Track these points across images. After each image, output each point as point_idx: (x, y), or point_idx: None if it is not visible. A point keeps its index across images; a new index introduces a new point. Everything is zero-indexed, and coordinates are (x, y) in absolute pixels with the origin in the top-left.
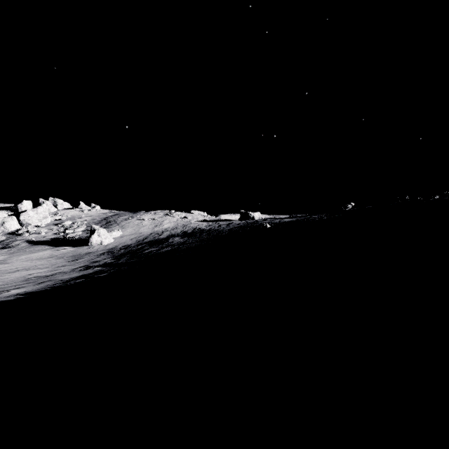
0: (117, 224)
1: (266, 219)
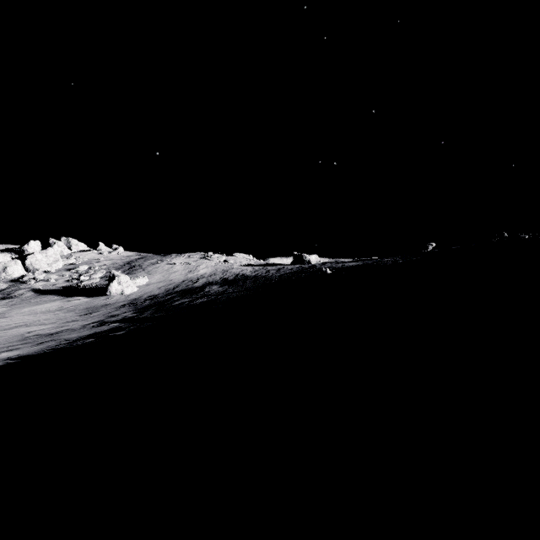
0: (143, 270)
1: (325, 264)
